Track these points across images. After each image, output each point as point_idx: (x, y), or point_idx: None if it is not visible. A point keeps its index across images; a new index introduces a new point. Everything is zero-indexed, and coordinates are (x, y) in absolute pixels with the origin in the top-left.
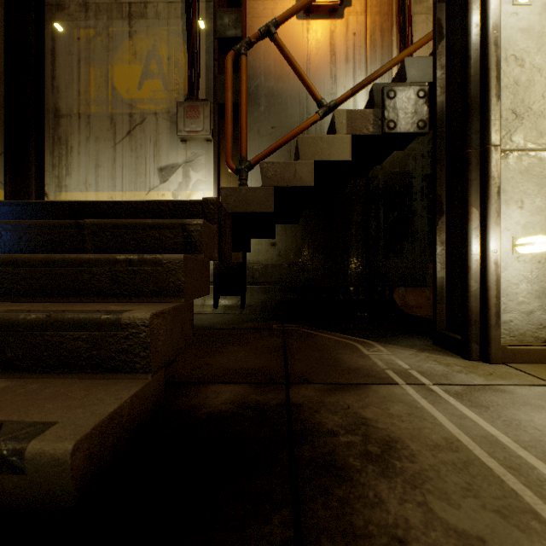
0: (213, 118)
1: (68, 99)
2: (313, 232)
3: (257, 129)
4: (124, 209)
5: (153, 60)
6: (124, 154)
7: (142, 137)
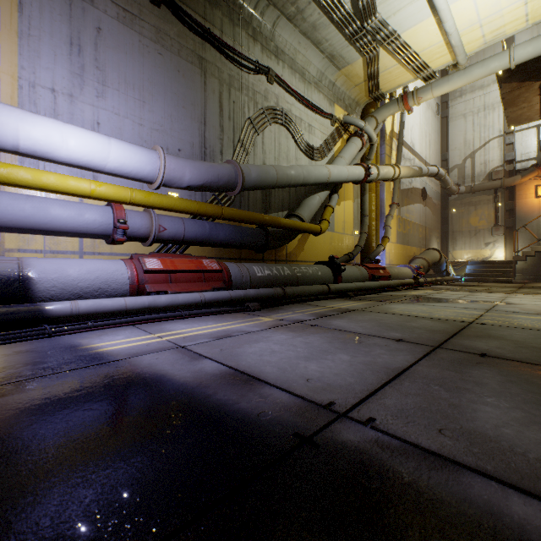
0: (503, 230)
1: (455, 228)
2: (540, 259)
3: (519, 231)
4: (496, 262)
5: (482, 215)
6: (473, 240)
7: (478, 236)
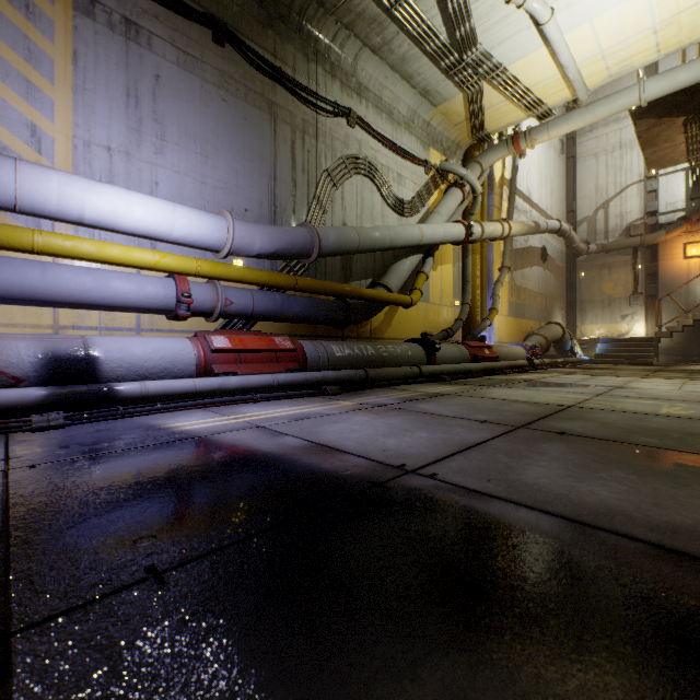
0: (644, 299)
1: (585, 296)
2: (690, 335)
3: (663, 300)
4: (634, 339)
5: (618, 281)
6: (606, 312)
7: (613, 306)
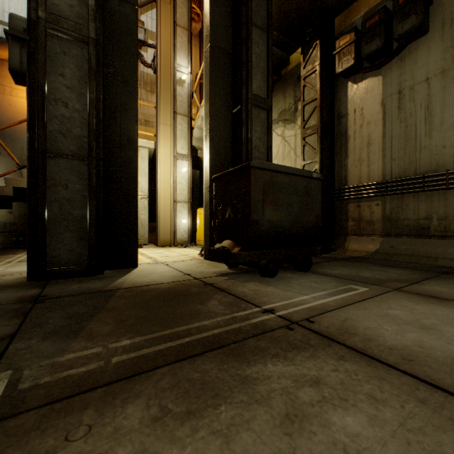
0: None
1: None
2: None
3: None
4: None
5: None
6: None
7: None
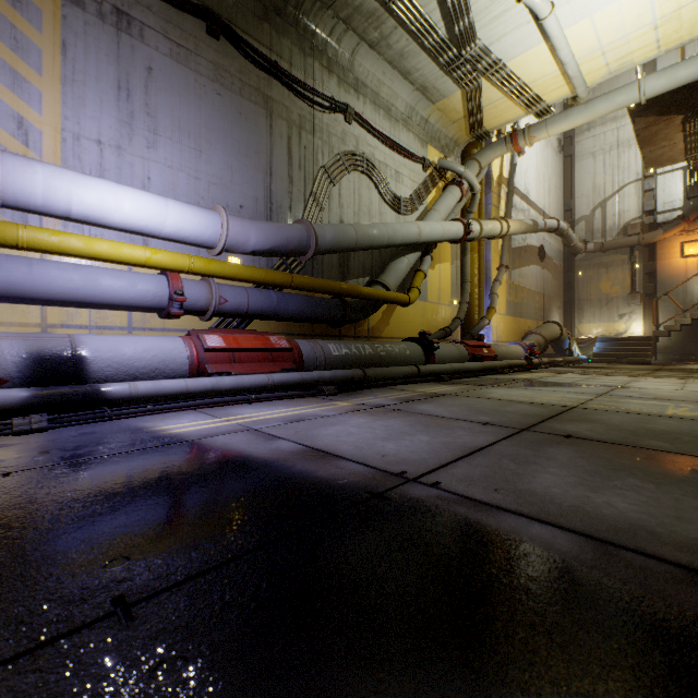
0: (642, 299)
1: (582, 295)
2: (688, 334)
3: (661, 299)
4: (632, 338)
5: (615, 280)
6: (603, 311)
7: (611, 305)
